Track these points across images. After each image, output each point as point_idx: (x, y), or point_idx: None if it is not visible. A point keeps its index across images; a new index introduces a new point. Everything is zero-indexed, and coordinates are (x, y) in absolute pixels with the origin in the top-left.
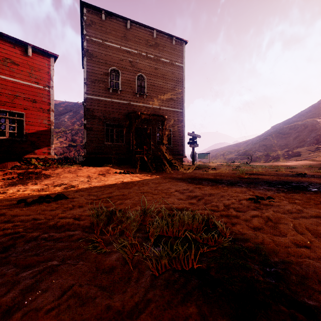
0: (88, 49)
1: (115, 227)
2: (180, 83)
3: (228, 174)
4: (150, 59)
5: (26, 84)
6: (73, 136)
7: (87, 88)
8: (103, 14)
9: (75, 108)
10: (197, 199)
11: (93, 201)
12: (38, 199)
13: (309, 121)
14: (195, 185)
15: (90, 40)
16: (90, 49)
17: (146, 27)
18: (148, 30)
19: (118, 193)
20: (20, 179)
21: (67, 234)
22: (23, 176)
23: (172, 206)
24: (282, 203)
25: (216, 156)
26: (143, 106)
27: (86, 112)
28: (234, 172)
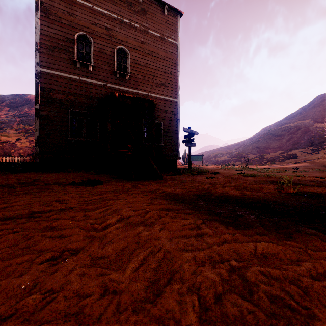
0: (42, 2)
1: None
2: (174, 64)
3: (250, 183)
4: (134, 29)
5: None
6: None
7: (40, 58)
8: None
9: None
10: None
11: None
12: None
13: (302, 123)
14: (240, 234)
15: None
16: (45, 2)
17: None
18: None
19: None
20: None
21: None
22: None
23: None
24: None
25: (208, 159)
26: (125, 90)
27: (38, 92)
28: (253, 180)
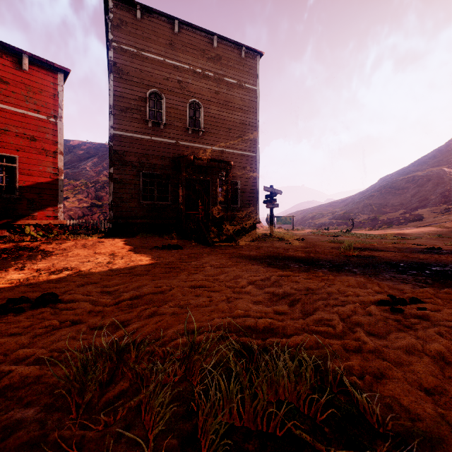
0: (116, 62)
1: (125, 392)
2: (253, 113)
3: (325, 249)
4: (208, 79)
5: (20, 113)
6: (98, 192)
7: (113, 120)
8: (138, 10)
9: (102, 152)
10: (288, 302)
11: (102, 309)
12: (3, 305)
13: (434, 171)
14: (279, 270)
15: (119, 49)
16: (118, 62)
17: (202, 31)
18: (205, 35)
19: (151, 290)
20: (2, 260)
21: (2, 426)
22: (8, 254)
23: (247, 322)
24: (444, 313)
25: (303, 220)
26: (198, 147)
27: (112, 156)
28: (333, 246)
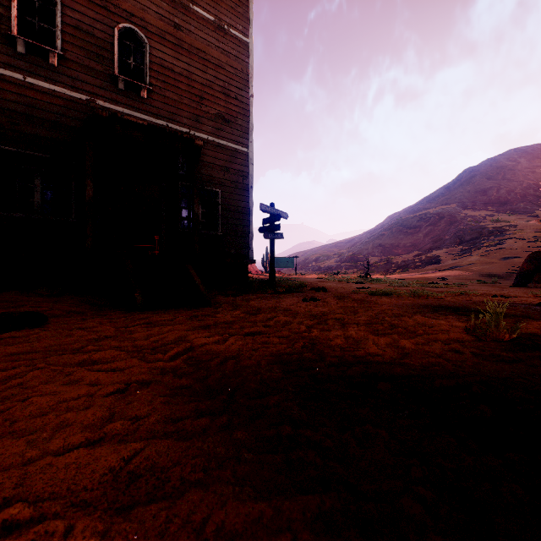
0: None
1: None
2: (242, 81)
3: (395, 313)
4: None
5: None
6: None
7: None
8: None
9: None
10: None
11: None
12: None
13: (446, 209)
14: None
15: None
16: None
17: None
18: None
19: None
20: None
21: None
22: None
23: None
24: None
25: (305, 263)
26: (139, 118)
27: None
28: (394, 304)
